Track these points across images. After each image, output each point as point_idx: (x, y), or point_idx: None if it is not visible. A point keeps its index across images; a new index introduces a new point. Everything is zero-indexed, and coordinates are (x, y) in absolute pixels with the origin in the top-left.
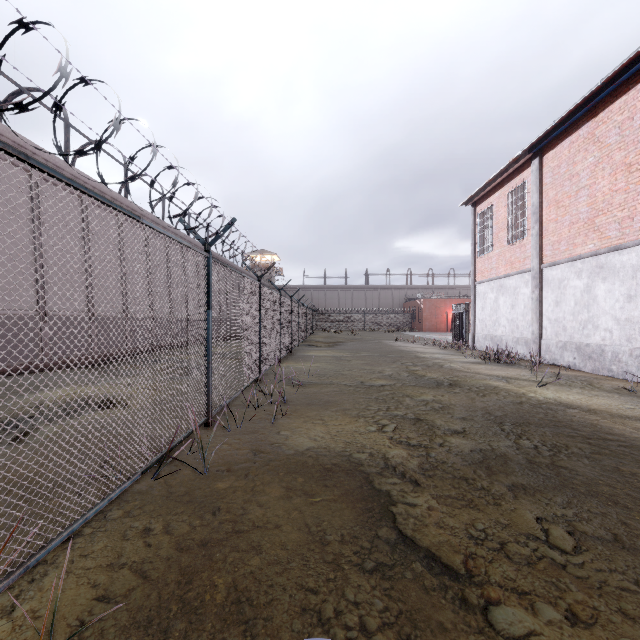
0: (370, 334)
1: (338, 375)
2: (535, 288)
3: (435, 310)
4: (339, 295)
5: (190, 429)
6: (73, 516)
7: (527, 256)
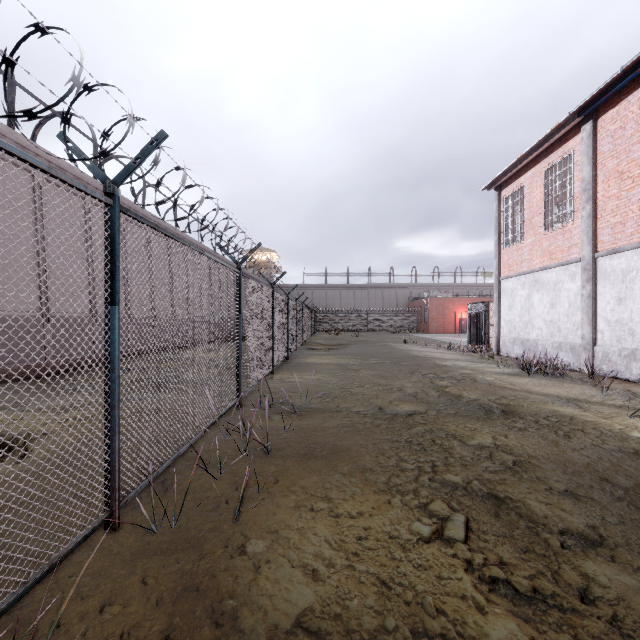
0: (374, 335)
1: (346, 395)
2: (586, 282)
3: (442, 310)
4: (341, 294)
5: (45, 563)
6: None
7: (573, 244)
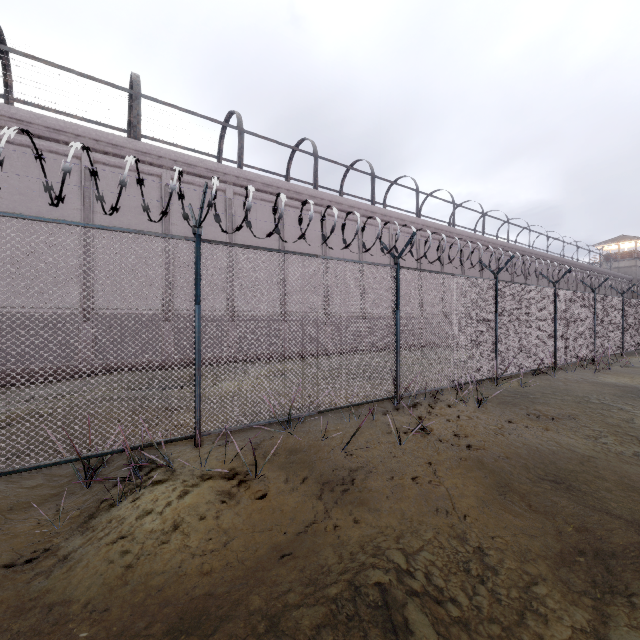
0: None
1: None
2: None
3: None
4: None
5: (545, 366)
6: (515, 370)
7: None
